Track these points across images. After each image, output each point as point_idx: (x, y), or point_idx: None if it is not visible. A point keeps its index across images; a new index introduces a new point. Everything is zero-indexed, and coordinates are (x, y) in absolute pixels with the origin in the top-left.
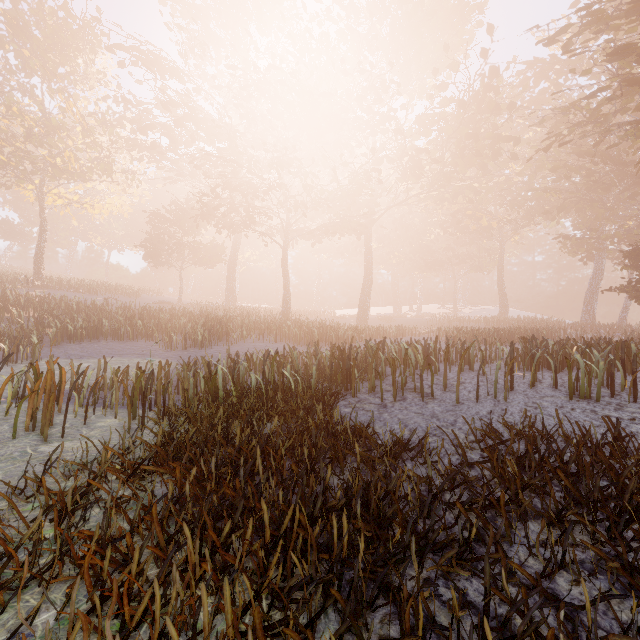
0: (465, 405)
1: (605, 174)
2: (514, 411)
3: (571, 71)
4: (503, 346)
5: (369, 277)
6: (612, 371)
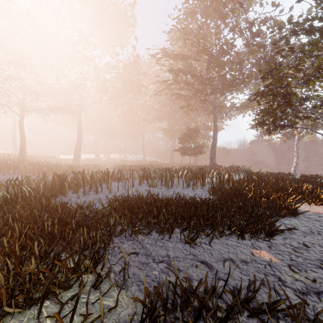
0: (113, 193)
1: (175, 108)
2: (129, 193)
3: (161, 69)
4: (140, 172)
5: (80, 138)
6: (161, 177)
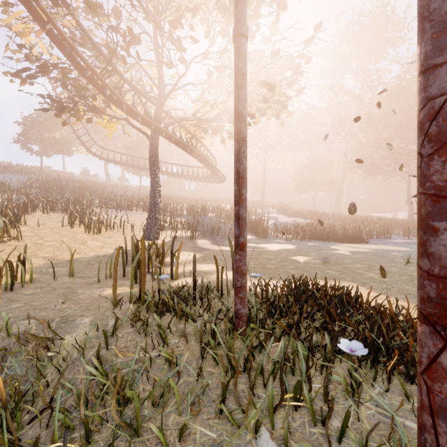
0: None
1: None
2: None
3: None
4: None
5: None
6: None
